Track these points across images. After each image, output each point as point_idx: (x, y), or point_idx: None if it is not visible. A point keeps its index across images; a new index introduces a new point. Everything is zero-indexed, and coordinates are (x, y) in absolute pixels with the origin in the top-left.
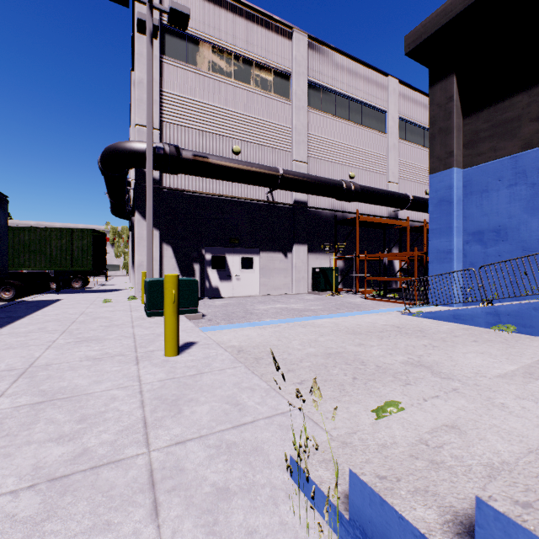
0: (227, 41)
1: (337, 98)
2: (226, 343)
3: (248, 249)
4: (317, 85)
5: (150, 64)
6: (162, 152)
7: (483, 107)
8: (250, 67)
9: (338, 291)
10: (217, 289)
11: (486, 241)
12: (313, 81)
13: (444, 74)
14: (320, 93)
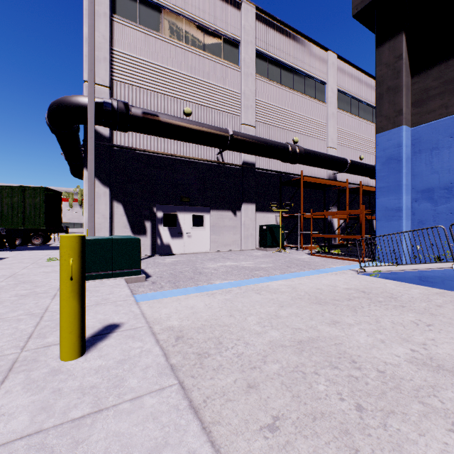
0: (179, 6)
1: (282, 68)
2: (163, 321)
3: (198, 208)
4: (264, 54)
5: (91, 7)
6: (110, 107)
7: (433, 64)
8: (201, 33)
9: (284, 247)
10: (169, 246)
11: (436, 198)
12: (260, 50)
13: (392, 33)
14: (267, 63)
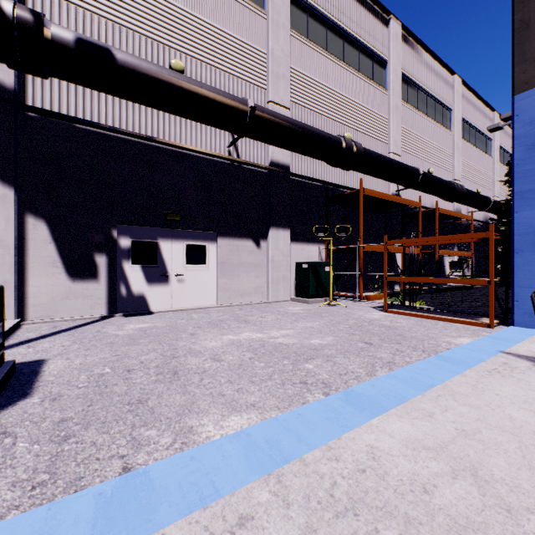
0: None
1: (328, 27)
2: None
3: (197, 233)
4: (303, 1)
5: None
6: None
7: None
8: None
9: (334, 297)
10: (142, 298)
11: None
12: None
13: None
14: (306, 15)
